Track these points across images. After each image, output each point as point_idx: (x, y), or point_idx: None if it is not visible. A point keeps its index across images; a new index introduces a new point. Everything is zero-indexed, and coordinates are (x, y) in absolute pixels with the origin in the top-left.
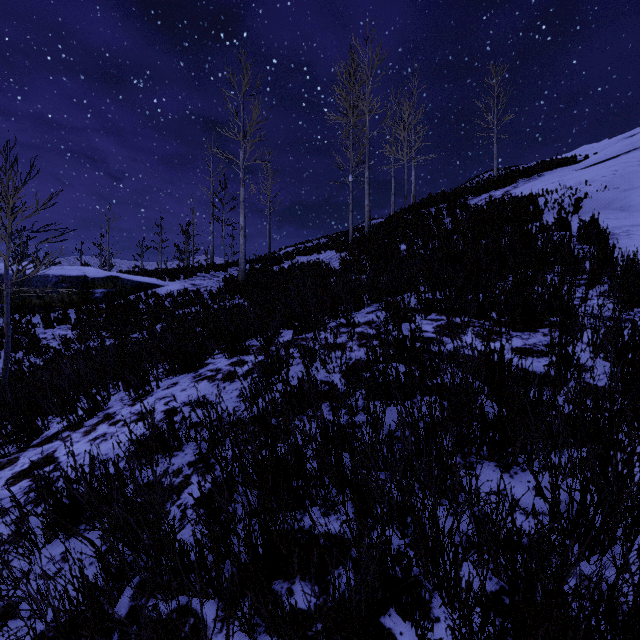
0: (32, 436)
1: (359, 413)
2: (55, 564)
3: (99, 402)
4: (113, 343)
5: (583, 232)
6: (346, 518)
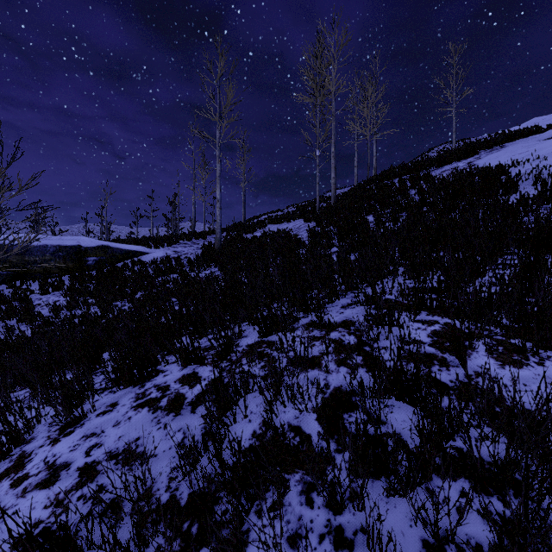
0: None
1: (346, 507)
2: None
3: (20, 432)
4: (95, 312)
5: None
6: None
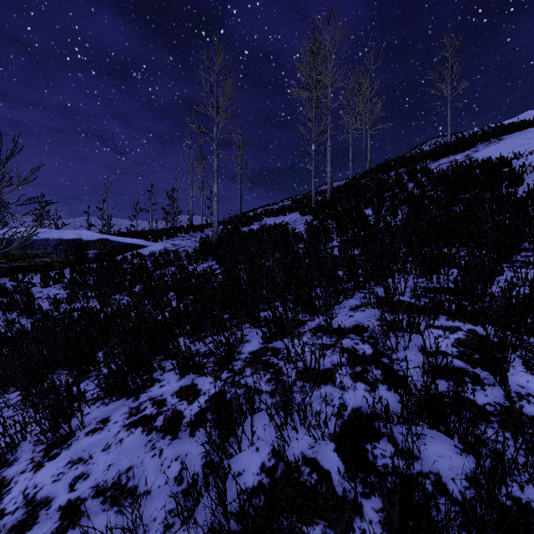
0: None
1: None
2: None
3: (1, 452)
4: (94, 306)
5: None
6: None
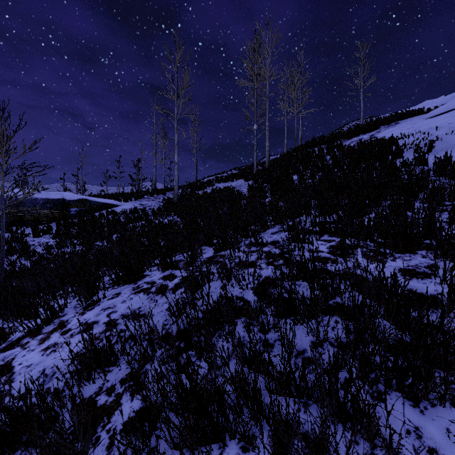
0: None
1: (270, 331)
2: None
3: (56, 310)
4: (81, 249)
5: (439, 167)
6: None
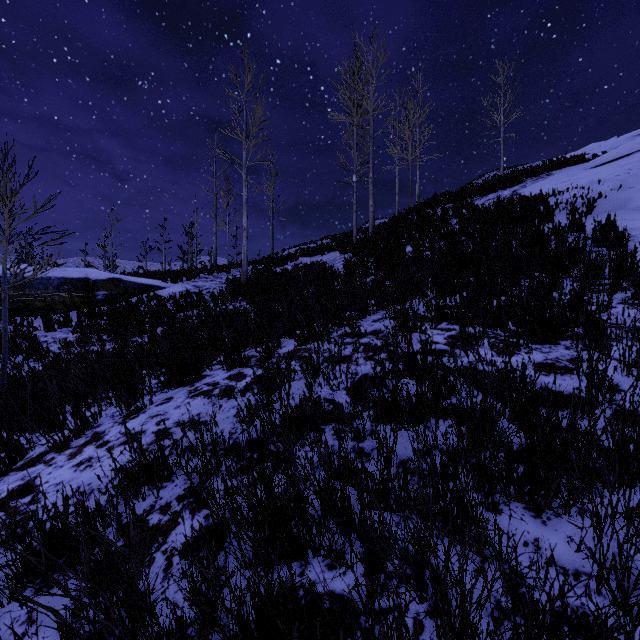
0: (15, 458)
1: (367, 438)
2: (19, 627)
3: (88, 419)
4: (113, 347)
5: (599, 234)
6: (355, 583)
